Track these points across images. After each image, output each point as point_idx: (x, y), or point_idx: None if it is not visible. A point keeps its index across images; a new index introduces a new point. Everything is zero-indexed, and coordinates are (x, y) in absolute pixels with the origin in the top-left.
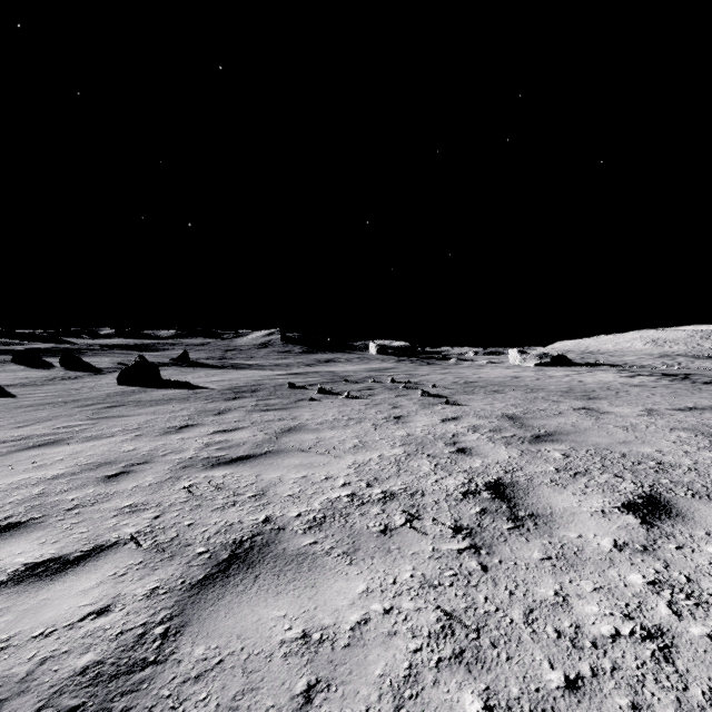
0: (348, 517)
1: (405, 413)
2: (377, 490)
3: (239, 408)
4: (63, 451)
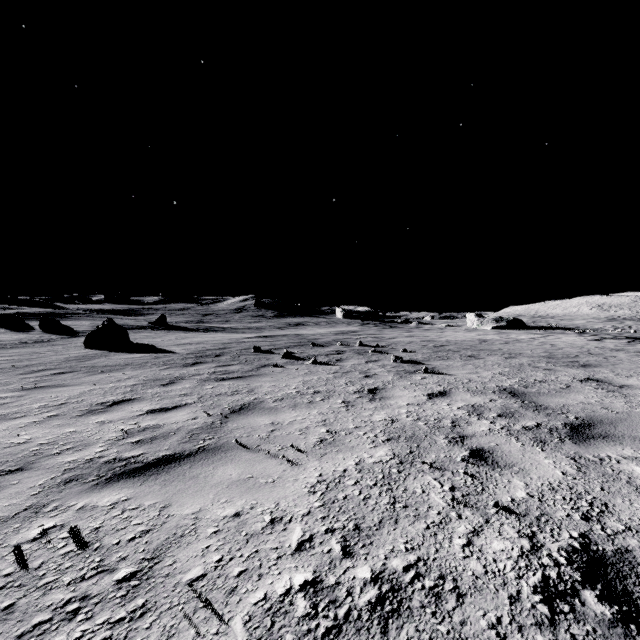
0: None
1: (380, 384)
2: (363, 568)
3: (193, 377)
4: None
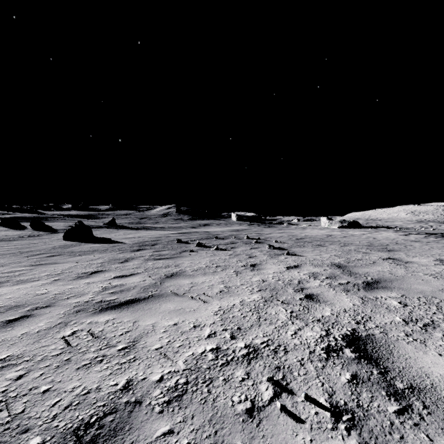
0: (211, 385)
1: (258, 261)
2: (241, 343)
3: (139, 258)
4: None
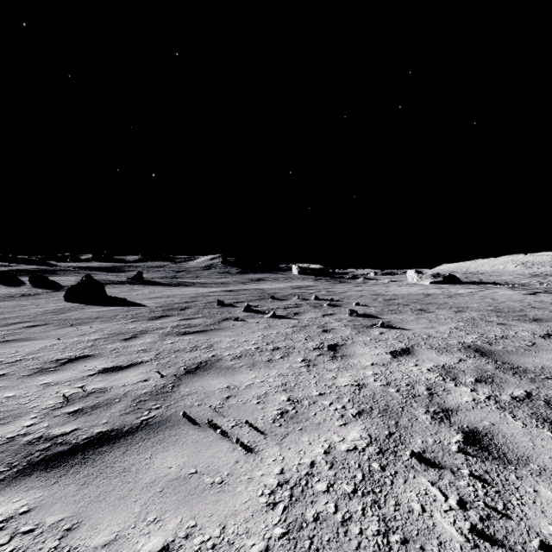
0: None
1: (339, 340)
2: None
3: (156, 330)
4: None
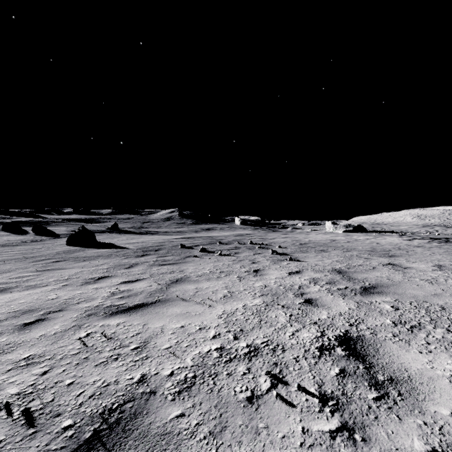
0: (217, 378)
1: (261, 267)
2: (243, 343)
3: (144, 263)
4: (4, 298)
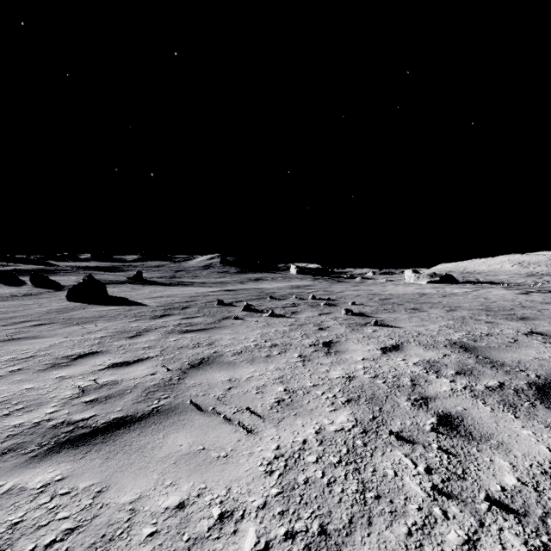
0: None
1: (334, 337)
2: None
3: (159, 329)
4: None
